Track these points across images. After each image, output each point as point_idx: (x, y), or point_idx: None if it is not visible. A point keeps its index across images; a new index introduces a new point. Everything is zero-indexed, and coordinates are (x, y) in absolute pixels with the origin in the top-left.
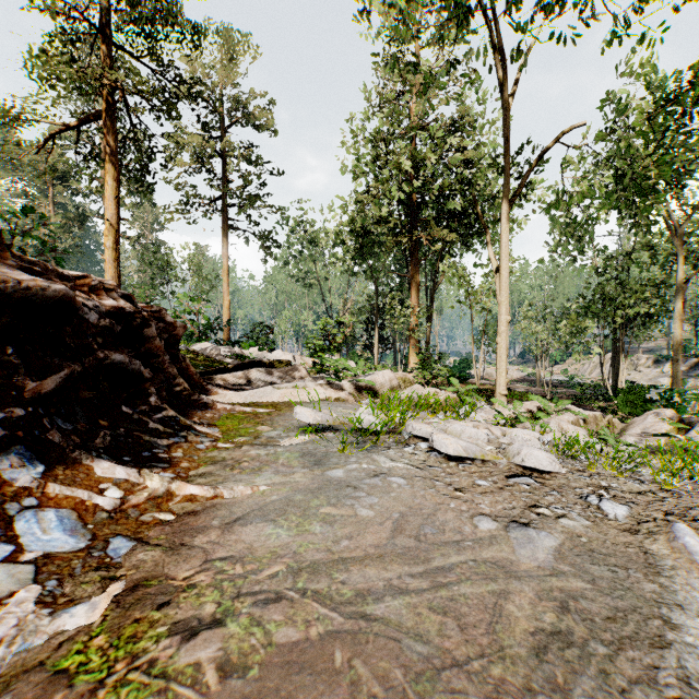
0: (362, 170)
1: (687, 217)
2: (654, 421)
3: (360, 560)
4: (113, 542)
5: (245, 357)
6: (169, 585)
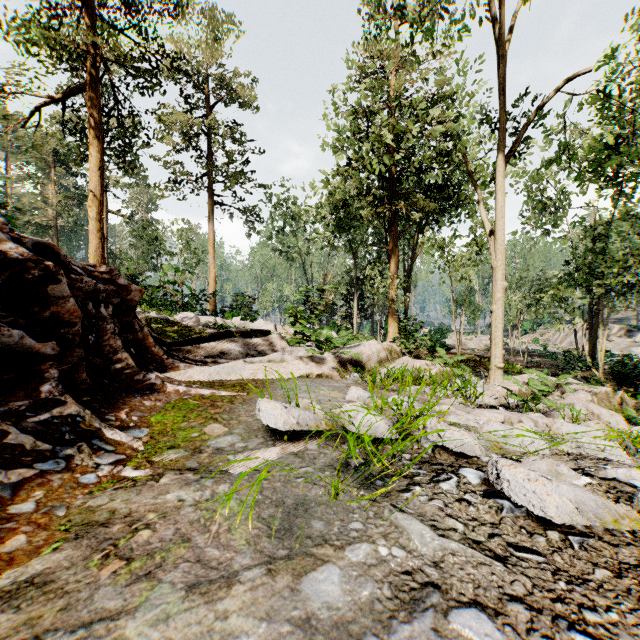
0: (342, 144)
1: None
2: None
3: None
4: None
5: (225, 327)
6: None
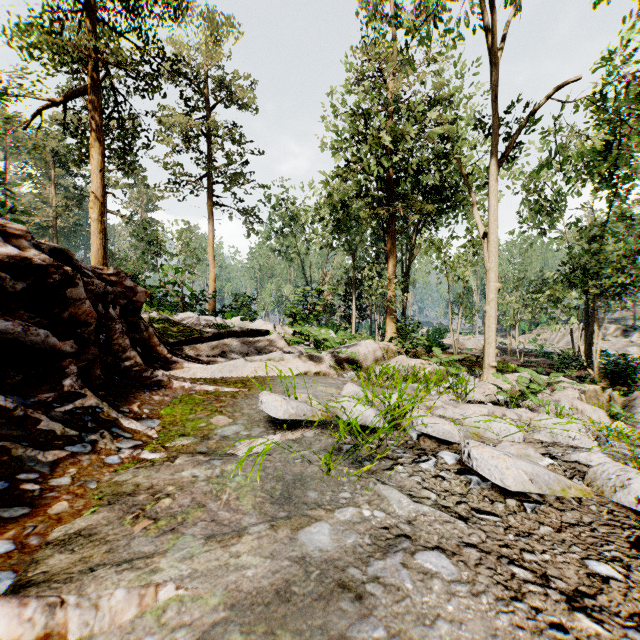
0: (340, 146)
1: None
2: None
3: None
4: None
5: (225, 327)
6: None
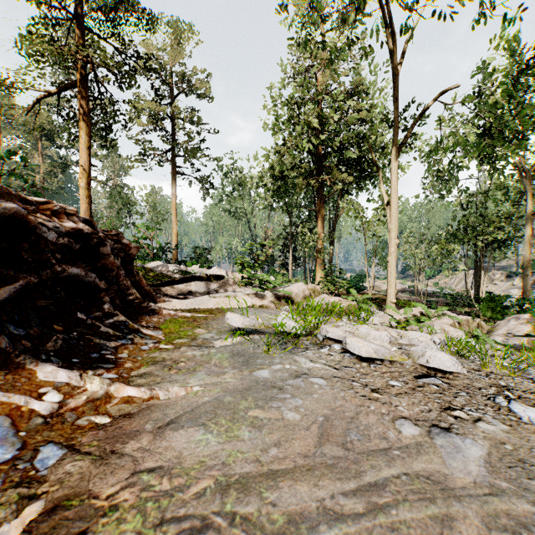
0: (279, 128)
1: (534, 163)
2: (516, 323)
3: (290, 474)
4: (42, 451)
5: (188, 273)
6: (90, 506)
